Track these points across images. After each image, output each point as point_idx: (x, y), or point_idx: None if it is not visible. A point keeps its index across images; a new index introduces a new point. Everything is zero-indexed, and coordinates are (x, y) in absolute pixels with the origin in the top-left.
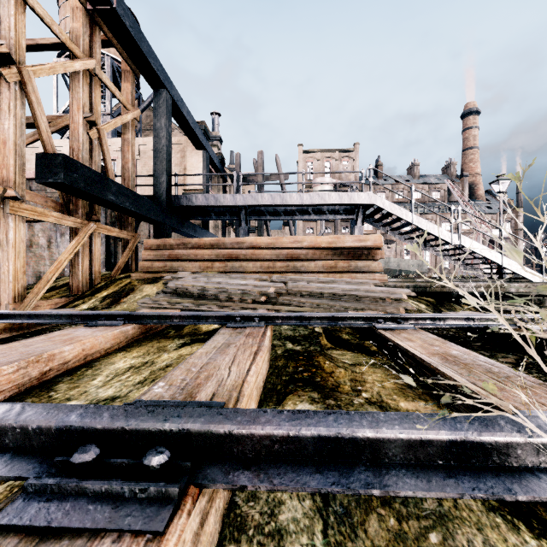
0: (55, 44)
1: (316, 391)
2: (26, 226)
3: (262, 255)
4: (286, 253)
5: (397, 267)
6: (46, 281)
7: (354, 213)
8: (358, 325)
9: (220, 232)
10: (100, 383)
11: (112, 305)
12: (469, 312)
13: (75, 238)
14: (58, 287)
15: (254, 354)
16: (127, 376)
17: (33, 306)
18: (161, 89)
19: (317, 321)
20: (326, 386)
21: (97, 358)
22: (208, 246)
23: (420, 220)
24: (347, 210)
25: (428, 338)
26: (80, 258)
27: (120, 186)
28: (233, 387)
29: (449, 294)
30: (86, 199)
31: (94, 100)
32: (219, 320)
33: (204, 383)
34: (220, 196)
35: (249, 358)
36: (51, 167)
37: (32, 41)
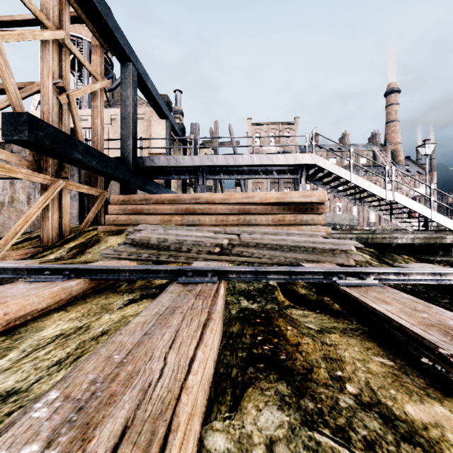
0: (30, 19)
1: (284, 381)
2: (8, 185)
3: (217, 209)
4: (239, 207)
5: (331, 221)
6: (14, 233)
7: (298, 172)
8: (317, 280)
9: (181, 190)
10: (7, 363)
11: (77, 255)
12: (422, 264)
13: (44, 194)
14: (31, 238)
15: (202, 326)
16: (48, 351)
17: (1, 256)
18: (127, 62)
19: (273, 276)
20: (296, 370)
21: (28, 321)
22: (168, 201)
23: (358, 178)
24: (292, 170)
25: (404, 298)
26: (50, 212)
27: (87, 146)
28: (162, 407)
29: (389, 245)
30: (54, 157)
31: (64, 68)
32: (170, 274)
33: (120, 393)
34: (179, 157)
35: (196, 335)
36: (16, 125)
37: (10, 17)
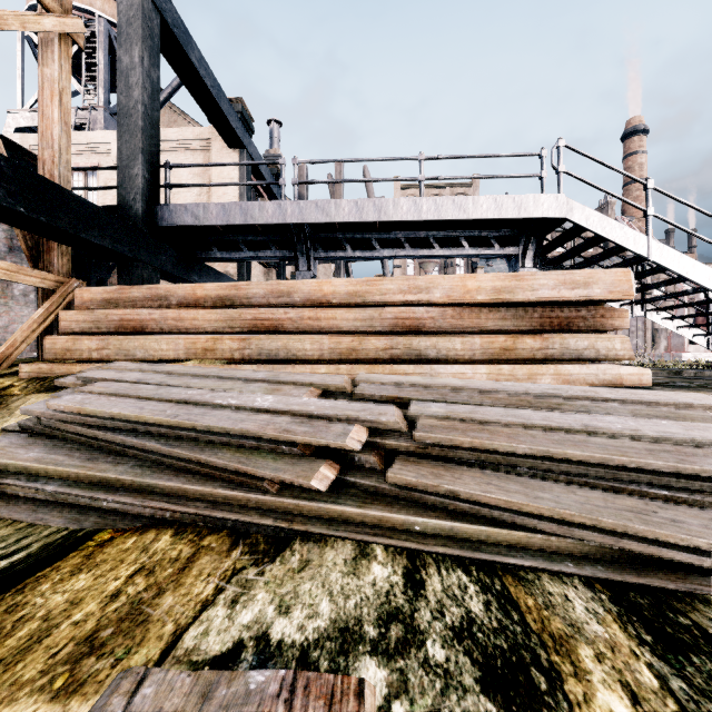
0: None
1: None
2: None
3: (335, 320)
4: (392, 316)
5: None
6: None
7: (517, 243)
8: None
9: None
10: None
11: None
12: None
13: None
14: None
15: None
16: None
17: None
18: None
19: None
20: None
21: None
22: (212, 301)
23: (666, 250)
24: (502, 239)
25: None
26: None
27: None
28: None
29: None
30: None
31: None
32: None
33: None
34: (252, 205)
35: None
36: None
37: None
